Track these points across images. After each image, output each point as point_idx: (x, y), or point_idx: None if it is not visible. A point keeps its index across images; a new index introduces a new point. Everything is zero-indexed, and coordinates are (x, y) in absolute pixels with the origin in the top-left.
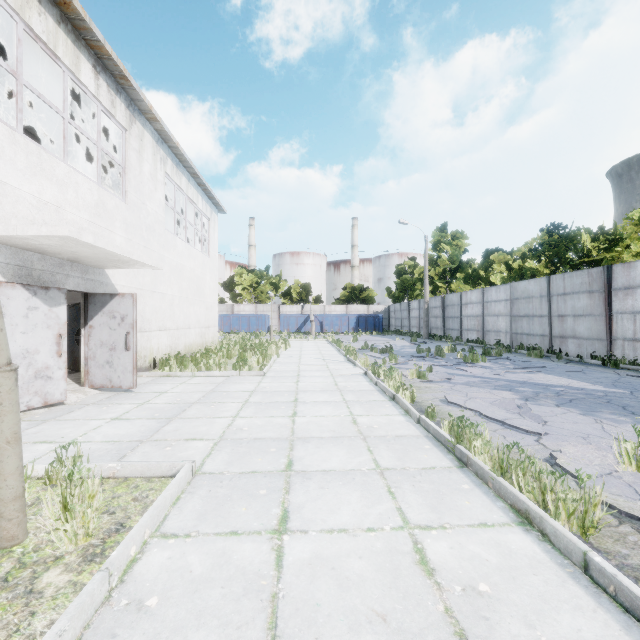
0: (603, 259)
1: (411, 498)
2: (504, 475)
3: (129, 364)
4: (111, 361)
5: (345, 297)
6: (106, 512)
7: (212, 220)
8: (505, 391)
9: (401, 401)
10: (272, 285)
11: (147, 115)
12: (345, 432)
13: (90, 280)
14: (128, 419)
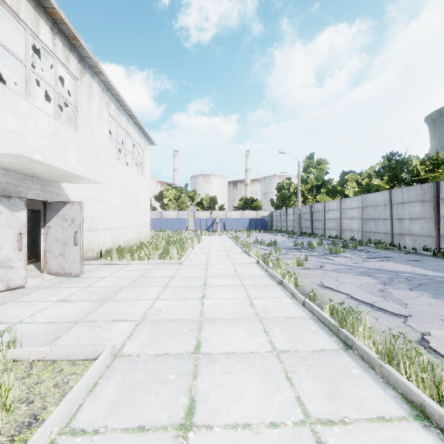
0: (428, 178)
1: (307, 385)
2: (391, 362)
3: (77, 256)
4: (63, 253)
5: (241, 206)
6: (25, 401)
7: (145, 150)
8: (366, 277)
9: (287, 286)
10: (189, 197)
11: (94, 69)
12: (244, 314)
13: (48, 191)
14: (71, 301)
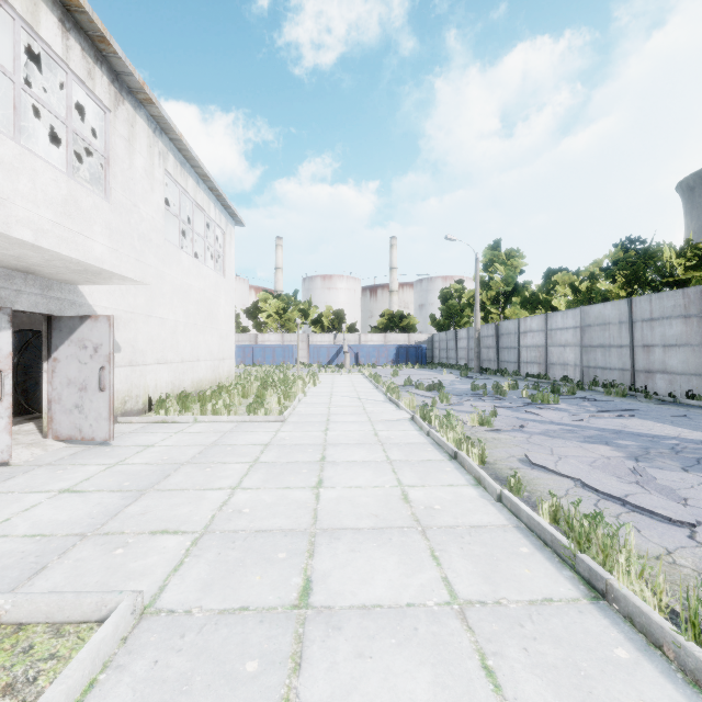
0: (690, 279)
1: (530, 689)
2: (698, 638)
3: (104, 409)
4: (81, 405)
5: (383, 325)
6: None
7: (228, 233)
8: (601, 445)
9: (468, 463)
10: (301, 312)
11: (139, 95)
12: (393, 518)
13: (55, 299)
14: (83, 492)
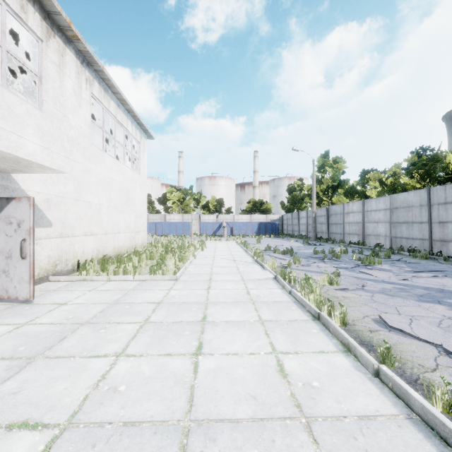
0: None
1: None
2: None
3: (25, 273)
4: (7, 270)
5: (249, 209)
6: None
7: (142, 144)
8: (436, 304)
9: (333, 327)
10: (195, 200)
11: (68, 32)
12: (273, 402)
13: None
14: None
